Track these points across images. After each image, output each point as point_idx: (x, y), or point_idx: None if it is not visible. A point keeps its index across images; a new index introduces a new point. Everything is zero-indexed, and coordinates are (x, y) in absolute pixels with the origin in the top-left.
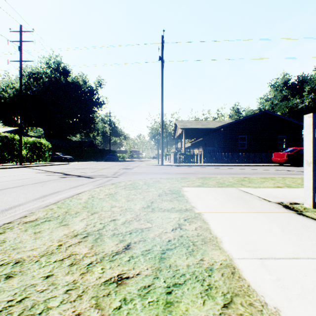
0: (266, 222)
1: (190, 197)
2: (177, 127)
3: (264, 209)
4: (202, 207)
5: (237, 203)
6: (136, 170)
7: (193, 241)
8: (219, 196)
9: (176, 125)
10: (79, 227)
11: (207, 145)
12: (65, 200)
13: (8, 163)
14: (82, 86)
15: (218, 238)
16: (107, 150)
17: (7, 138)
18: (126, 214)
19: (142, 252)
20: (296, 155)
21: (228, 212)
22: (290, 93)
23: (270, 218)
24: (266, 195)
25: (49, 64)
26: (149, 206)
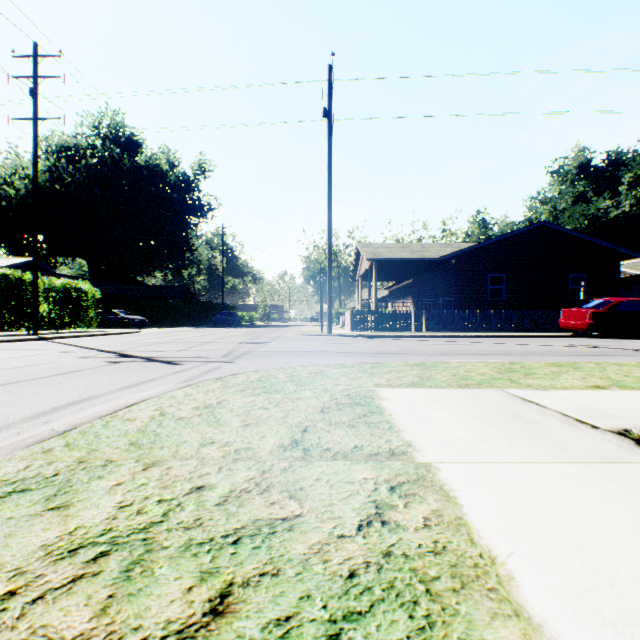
0: (618, 498)
1: (397, 414)
2: (362, 257)
3: (593, 451)
4: (431, 446)
5: (518, 433)
6: (275, 345)
7: (427, 578)
8: (468, 413)
9: (357, 253)
10: (96, 517)
11: (422, 294)
12: (93, 423)
13: (13, 331)
14: (166, 173)
15: (500, 561)
16: (218, 304)
17: (7, 280)
18: (234, 468)
19: (264, 632)
20: (610, 315)
21: (503, 460)
22: (592, 188)
23: (621, 484)
24: (580, 409)
25: (100, 129)
26: (297, 441)
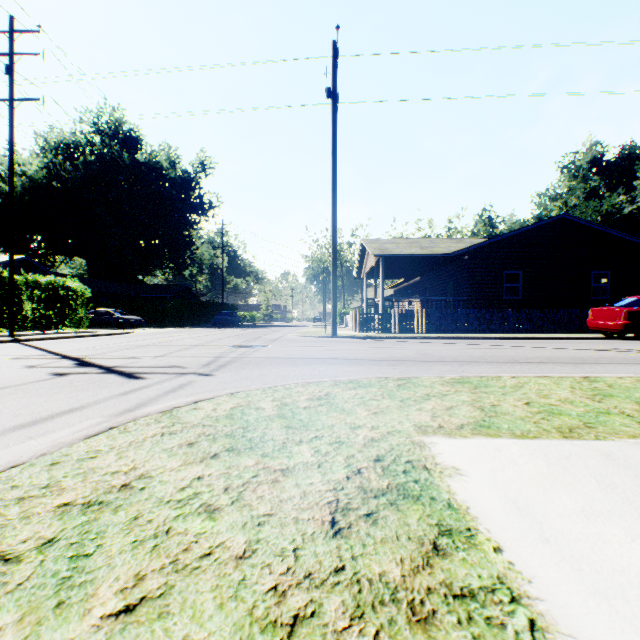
0: None
1: (513, 545)
2: (367, 254)
3: None
4: None
5: None
6: (271, 349)
7: None
8: None
9: (363, 250)
10: None
11: (430, 292)
12: None
13: None
14: (167, 171)
15: None
16: (218, 303)
17: None
18: None
19: None
20: None
21: None
22: (605, 183)
23: None
24: None
25: (98, 125)
26: None
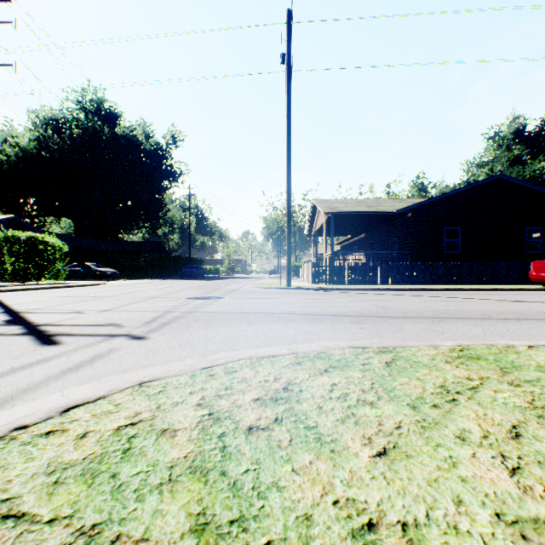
0: None
1: None
2: (317, 213)
3: None
4: None
5: None
6: (226, 302)
7: None
8: None
9: (313, 209)
10: None
11: (374, 247)
12: None
13: None
14: (142, 143)
15: None
16: (186, 258)
17: None
18: None
19: None
20: None
21: None
22: (527, 151)
23: None
24: None
25: (83, 103)
26: None
